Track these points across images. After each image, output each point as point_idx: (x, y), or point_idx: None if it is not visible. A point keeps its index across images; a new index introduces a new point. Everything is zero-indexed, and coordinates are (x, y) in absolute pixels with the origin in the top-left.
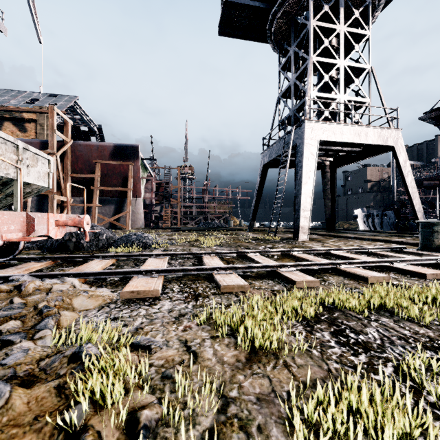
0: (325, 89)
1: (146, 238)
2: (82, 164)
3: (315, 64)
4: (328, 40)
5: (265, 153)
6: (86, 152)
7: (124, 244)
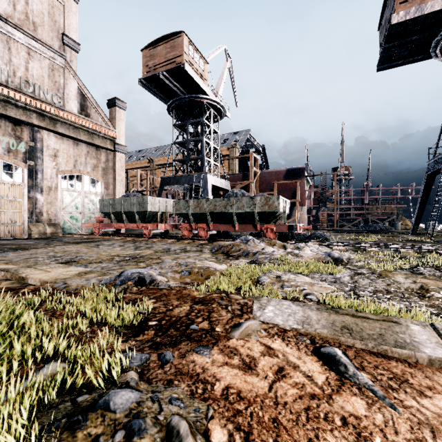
0: None
1: (326, 235)
2: (265, 185)
3: None
4: None
5: (429, 163)
6: (268, 177)
7: (313, 238)
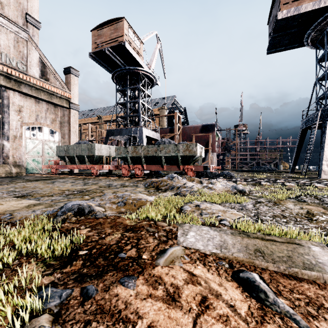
0: None
1: (231, 174)
2: (186, 137)
3: None
4: None
5: (303, 121)
6: (188, 131)
7: (222, 175)
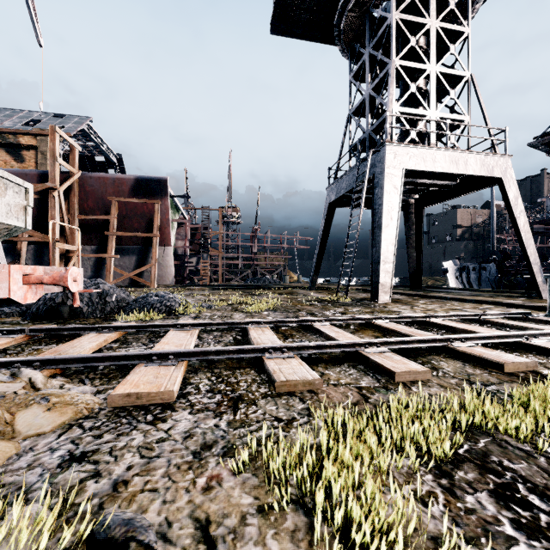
0: (410, 103)
1: (172, 300)
2: (94, 203)
3: (399, 70)
4: (415, 39)
5: (331, 188)
6: (98, 187)
7: (140, 308)
